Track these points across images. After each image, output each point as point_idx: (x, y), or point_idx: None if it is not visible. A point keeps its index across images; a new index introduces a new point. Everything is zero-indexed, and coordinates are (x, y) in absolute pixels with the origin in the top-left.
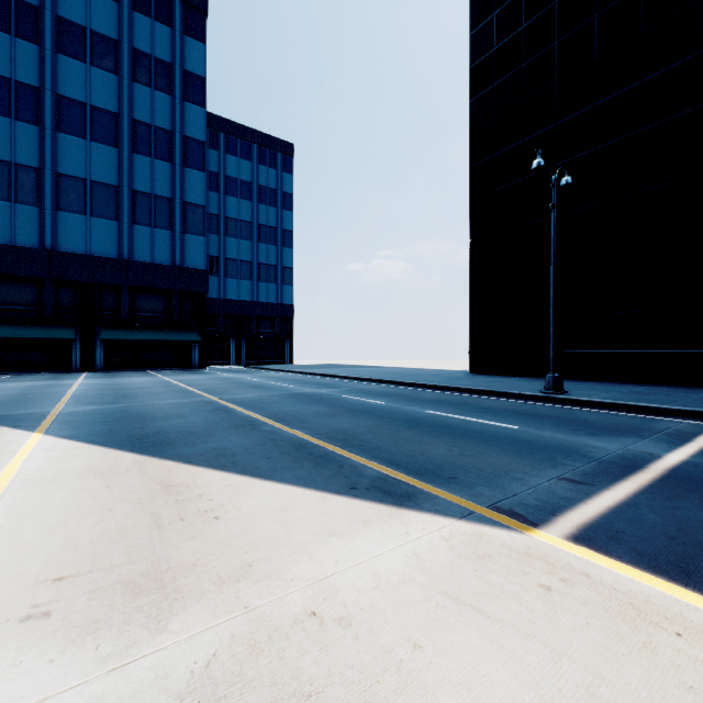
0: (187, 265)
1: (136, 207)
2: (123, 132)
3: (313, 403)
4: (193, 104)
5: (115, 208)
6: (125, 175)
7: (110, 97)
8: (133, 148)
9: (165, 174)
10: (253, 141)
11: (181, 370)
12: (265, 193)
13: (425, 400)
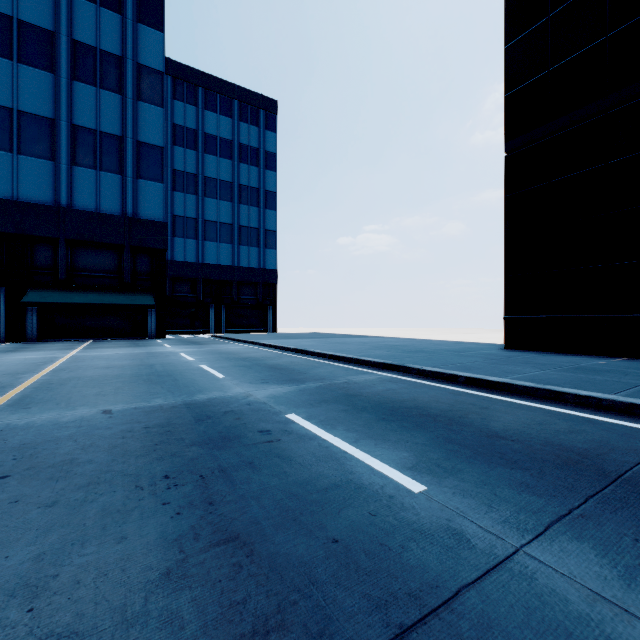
0: (141, 216)
1: (77, 145)
2: (60, 54)
3: (166, 481)
4: (149, 27)
5: (50, 145)
6: (63, 106)
7: (43, 11)
8: (73, 75)
9: (113, 107)
10: (233, 96)
11: (129, 340)
12: (246, 152)
13: (536, 457)
